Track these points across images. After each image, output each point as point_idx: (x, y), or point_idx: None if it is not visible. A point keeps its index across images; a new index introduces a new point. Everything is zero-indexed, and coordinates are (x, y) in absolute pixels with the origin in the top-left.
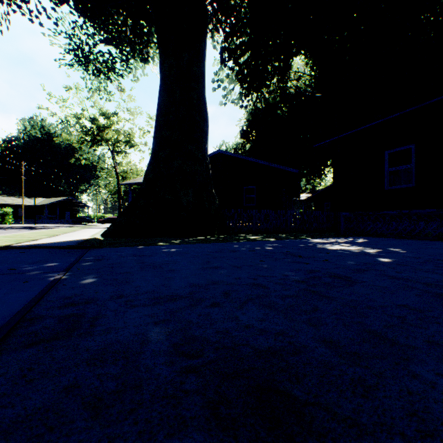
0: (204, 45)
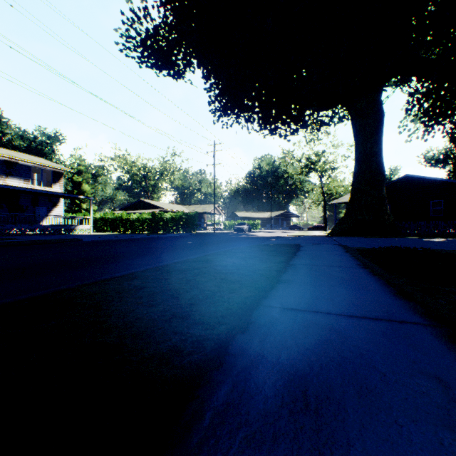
0: (380, 133)
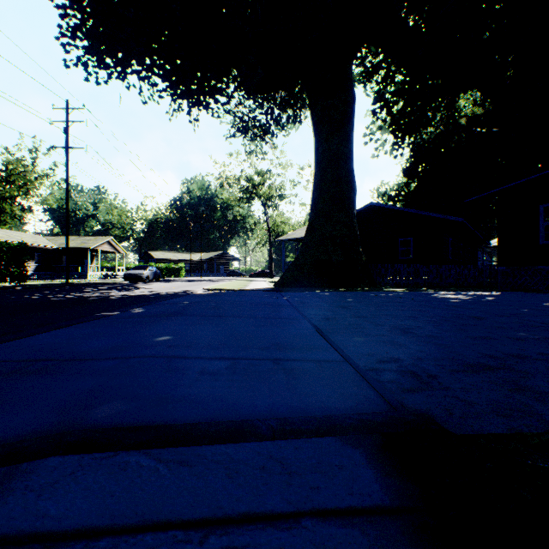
0: (351, 126)
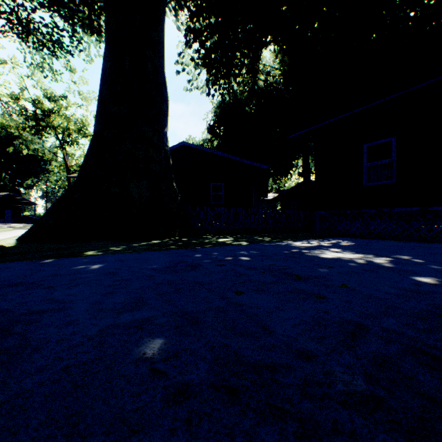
0: (163, 7)
